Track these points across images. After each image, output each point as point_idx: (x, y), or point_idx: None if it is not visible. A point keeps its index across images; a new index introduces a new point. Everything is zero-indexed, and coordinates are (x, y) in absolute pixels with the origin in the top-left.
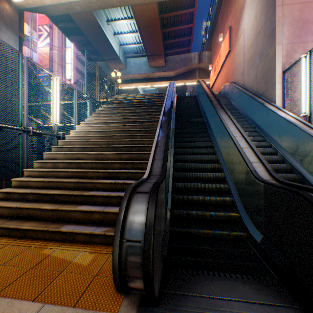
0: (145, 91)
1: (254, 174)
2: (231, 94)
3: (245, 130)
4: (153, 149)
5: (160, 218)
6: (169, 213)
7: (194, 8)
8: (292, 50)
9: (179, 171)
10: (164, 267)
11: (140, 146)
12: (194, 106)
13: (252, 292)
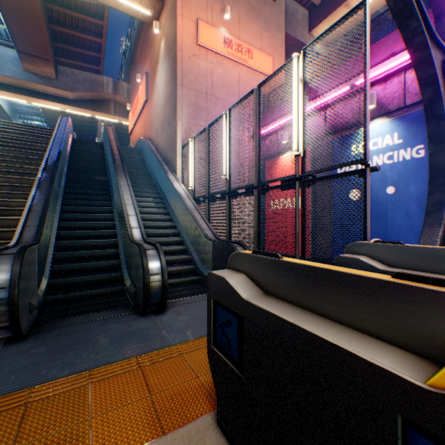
0: (16, 105)
1: (130, 237)
2: (146, 152)
3: (152, 196)
4: (26, 214)
5: (29, 275)
6: (46, 282)
7: (104, 22)
8: (190, 129)
9: (67, 240)
10: (35, 322)
11: (4, 209)
12: (99, 159)
13: (110, 314)
